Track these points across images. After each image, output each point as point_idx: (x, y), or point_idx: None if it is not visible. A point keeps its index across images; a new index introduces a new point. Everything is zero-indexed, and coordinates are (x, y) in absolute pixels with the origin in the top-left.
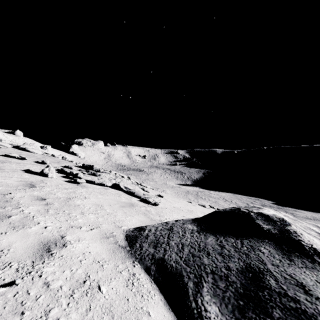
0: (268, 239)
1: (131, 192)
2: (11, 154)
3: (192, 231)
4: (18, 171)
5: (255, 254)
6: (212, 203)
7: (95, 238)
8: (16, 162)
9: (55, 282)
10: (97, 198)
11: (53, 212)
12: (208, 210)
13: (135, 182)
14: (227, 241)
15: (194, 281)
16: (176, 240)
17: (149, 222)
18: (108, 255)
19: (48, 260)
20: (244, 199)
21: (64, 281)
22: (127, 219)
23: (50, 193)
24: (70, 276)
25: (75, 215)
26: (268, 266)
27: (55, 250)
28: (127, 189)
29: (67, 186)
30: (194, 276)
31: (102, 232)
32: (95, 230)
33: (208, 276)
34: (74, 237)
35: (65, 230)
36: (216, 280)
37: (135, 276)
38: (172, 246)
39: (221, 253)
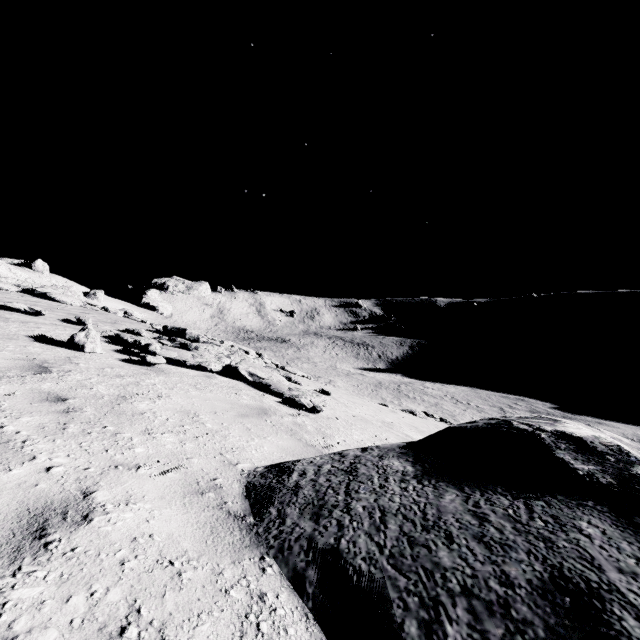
0: (594, 499)
1: (263, 384)
2: (12, 304)
3: (404, 477)
4: (19, 338)
5: (568, 541)
6: (429, 408)
7: (169, 496)
8: (19, 321)
9: (34, 638)
10: (187, 397)
11: (77, 430)
12: (424, 422)
13: (273, 364)
14: (492, 503)
15: (419, 617)
16: (366, 499)
17: (302, 451)
18: (199, 541)
19: (32, 563)
20: (495, 399)
21: (62, 632)
22: (252, 445)
23: (81, 386)
24: (85, 614)
25: (129, 437)
26: (609, 576)
27: (59, 533)
28: (254, 378)
29: (124, 371)
30: (418, 602)
31: (189, 478)
32: (173, 474)
33: (455, 602)
34: (117, 494)
35: (97, 475)
36: (478, 615)
37: (266, 602)
38: (358, 515)
39: (482, 537)
